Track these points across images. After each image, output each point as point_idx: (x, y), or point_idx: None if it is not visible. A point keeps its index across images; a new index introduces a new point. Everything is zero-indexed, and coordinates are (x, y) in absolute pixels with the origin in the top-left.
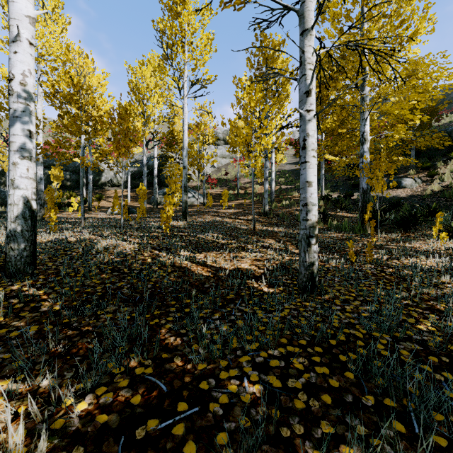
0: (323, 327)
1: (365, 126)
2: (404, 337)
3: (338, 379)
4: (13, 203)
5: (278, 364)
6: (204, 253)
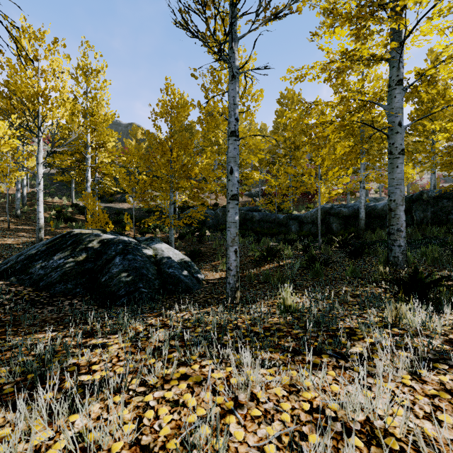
0: None
1: (88, 173)
2: None
3: None
4: None
5: None
6: None
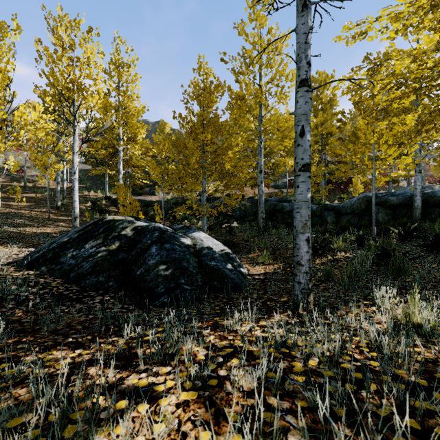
0: None
1: (120, 165)
2: None
3: None
4: None
5: None
6: (21, 228)
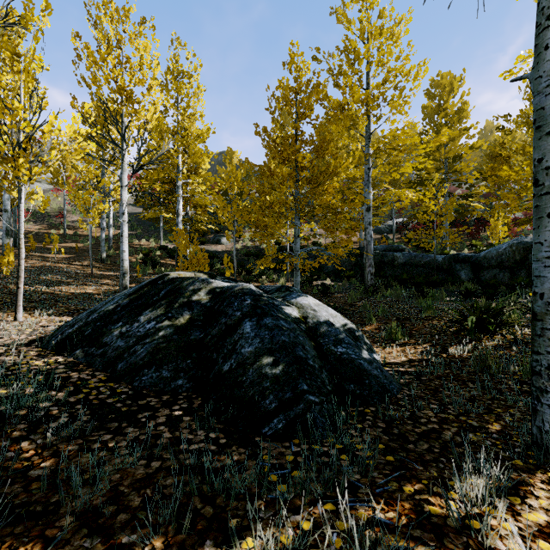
0: None
1: (179, 205)
2: None
3: None
4: None
5: None
6: (56, 287)
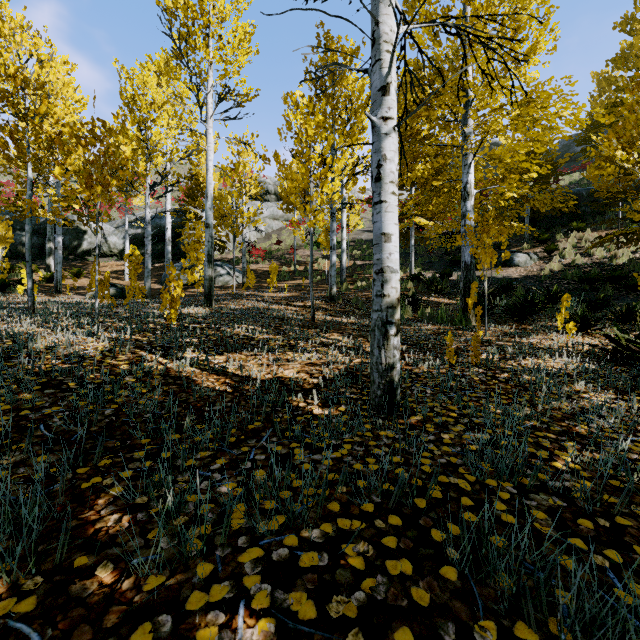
0: (404, 476)
1: (468, 175)
2: (535, 484)
3: (429, 586)
4: None
5: (316, 562)
6: (226, 354)
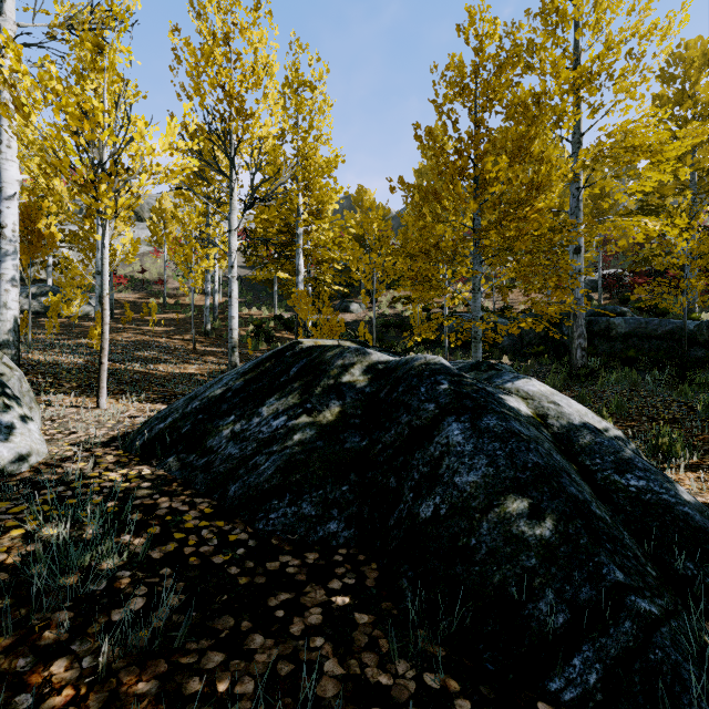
0: None
1: (300, 260)
2: None
3: None
4: (6, 320)
5: None
6: (152, 365)
